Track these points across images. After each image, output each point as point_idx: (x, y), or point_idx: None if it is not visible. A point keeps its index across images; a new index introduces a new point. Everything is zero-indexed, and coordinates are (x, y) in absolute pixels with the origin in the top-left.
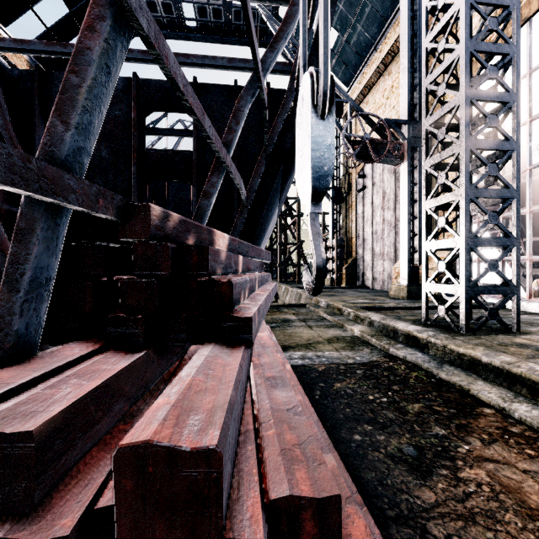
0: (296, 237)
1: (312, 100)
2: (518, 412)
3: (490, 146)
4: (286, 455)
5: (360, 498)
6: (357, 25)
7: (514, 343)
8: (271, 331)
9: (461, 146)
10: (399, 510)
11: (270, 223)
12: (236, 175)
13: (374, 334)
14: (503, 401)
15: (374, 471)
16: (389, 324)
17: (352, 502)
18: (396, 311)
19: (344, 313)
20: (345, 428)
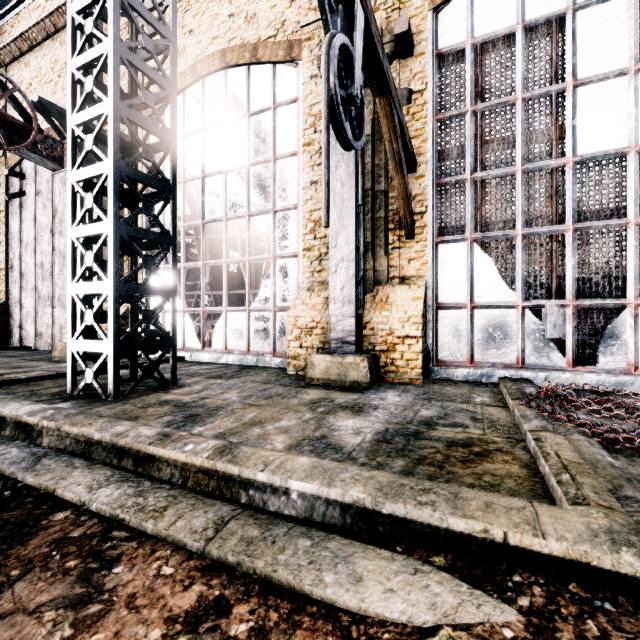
0: None
1: None
2: (97, 501)
3: (145, 180)
4: None
5: None
6: None
7: (160, 401)
8: None
9: (109, 167)
10: None
11: None
12: None
13: None
14: (89, 491)
15: None
16: None
17: None
18: (39, 382)
19: None
20: None
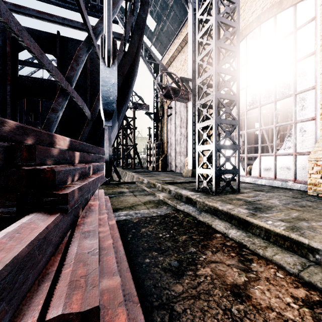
0: (132, 141)
1: (101, 54)
2: (231, 234)
3: (227, 97)
4: (72, 285)
5: (138, 299)
6: (167, 21)
7: (236, 198)
8: (109, 199)
9: (213, 96)
10: (161, 301)
11: (112, 132)
12: (78, 99)
13: (170, 198)
14: (225, 229)
15: (152, 279)
16: (178, 192)
17: (122, 305)
18: (184, 184)
19: (156, 186)
20: (141, 256)
